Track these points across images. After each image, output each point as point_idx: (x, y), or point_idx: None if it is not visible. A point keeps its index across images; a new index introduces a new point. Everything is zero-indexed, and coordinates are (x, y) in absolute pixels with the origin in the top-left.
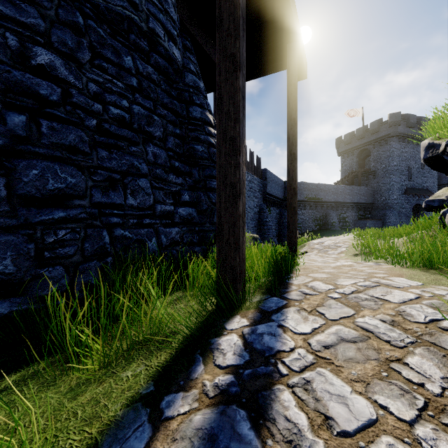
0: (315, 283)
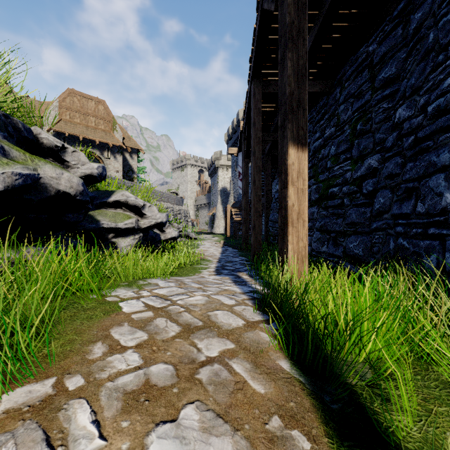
0: (228, 301)
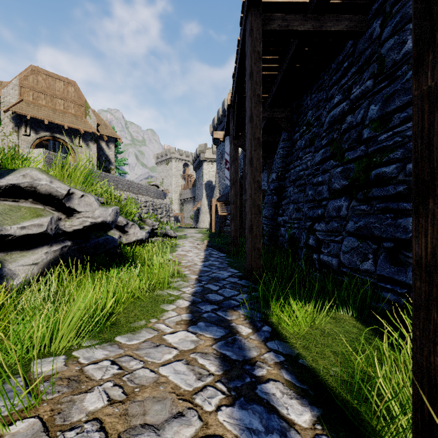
0: None
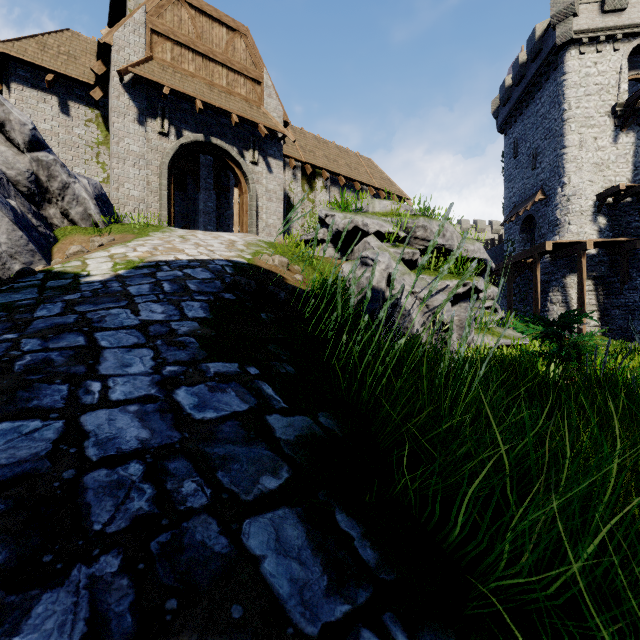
0: None
